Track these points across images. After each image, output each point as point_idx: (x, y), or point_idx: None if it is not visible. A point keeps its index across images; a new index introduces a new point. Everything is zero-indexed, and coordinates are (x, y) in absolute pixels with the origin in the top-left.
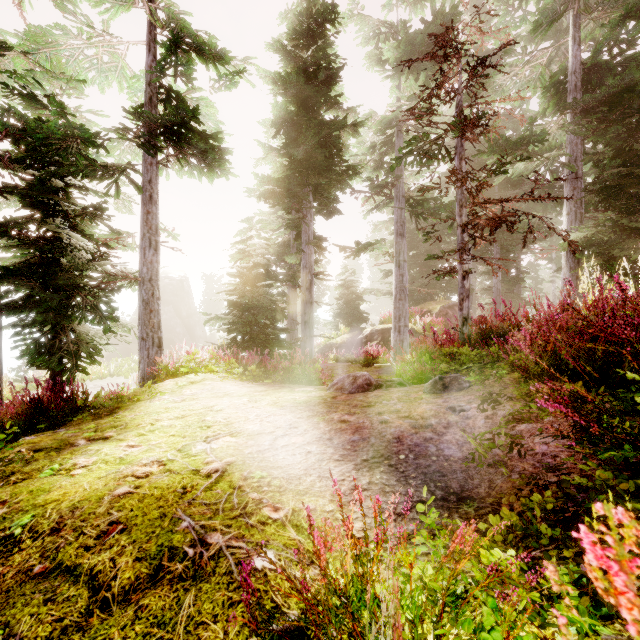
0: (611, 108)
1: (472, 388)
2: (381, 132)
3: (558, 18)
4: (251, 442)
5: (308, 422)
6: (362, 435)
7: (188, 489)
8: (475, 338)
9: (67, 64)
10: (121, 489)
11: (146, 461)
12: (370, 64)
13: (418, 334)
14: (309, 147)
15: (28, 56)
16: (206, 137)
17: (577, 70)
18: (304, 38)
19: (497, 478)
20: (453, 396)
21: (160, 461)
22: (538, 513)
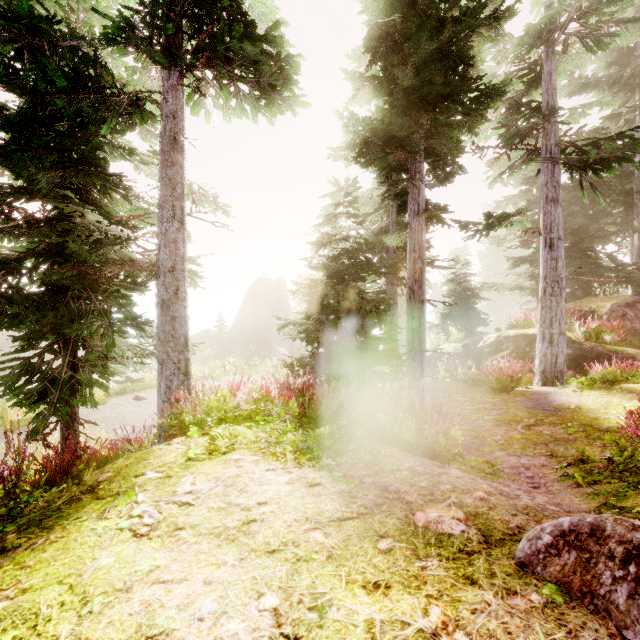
0: None
1: None
2: (522, 55)
3: None
4: None
5: None
6: None
7: None
8: None
9: None
10: None
11: None
12: None
13: (577, 344)
14: (421, 63)
15: None
16: (255, 35)
17: None
18: None
19: None
20: None
21: None
22: None
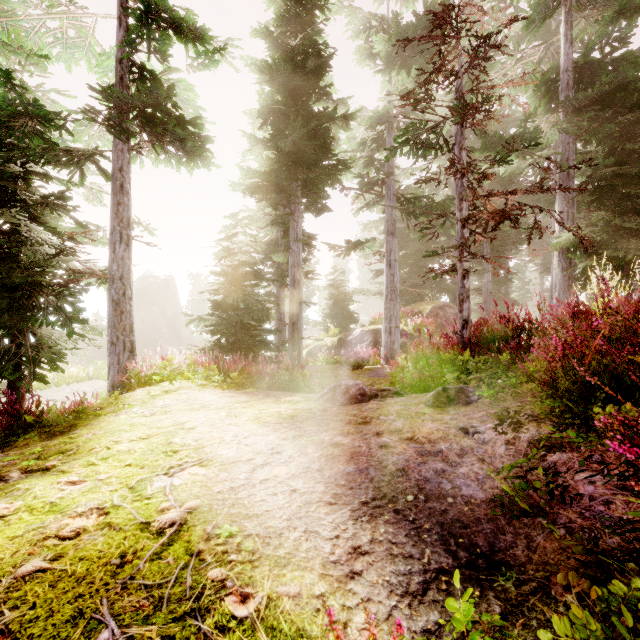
0: (603, 107)
1: (482, 402)
2: (372, 128)
3: (550, 15)
4: (223, 475)
5: (294, 445)
6: (359, 465)
7: (128, 558)
8: (475, 342)
9: (27, 37)
10: (30, 564)
11: (83, 509)
12: (360, 58)
13: (409, 335)
14: (297, 139)
15: None
16: (184, 122)
17: (569, 68)
18: (292, 25)
19: (536, 533)
20: (461, 412)
21: (101, 508)
22: (629, 620)
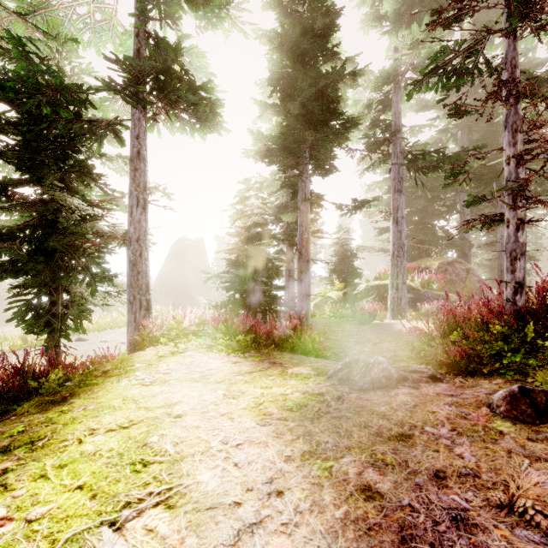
0: None
1: None
2: (378, 88)
3: None
4: (190, 543)
5: (302, 477)
6: None
7: None
8: (530, 310)
9: (62, 26)
10: None
11: None
12: (366, 25)
13: (416, 291)
14: (305, 100)
15: (26, 21)
16: (195, 87)
17: None
18: None
19: None
20: None
21: None
22: None
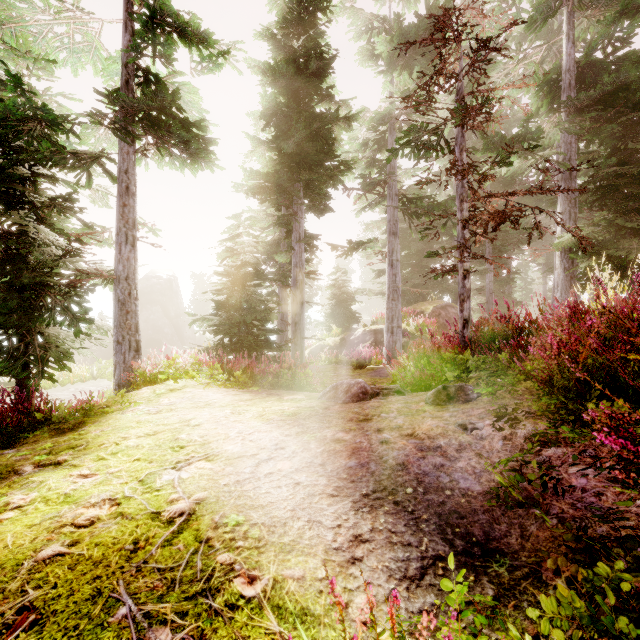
0: (605, 107)
1: (481, 399)
2: (374, 128)
3: (552, 15)
4: (229, 469)
5: (297, 441)
6: (360, 459)
7: (141, 544)
8: (476, 341)
9: (34, 42)
10: (49, 549)
11: (96, 500)
12: (362, 59)
13: (411, 335)
14: (300, 140)
15: None
16: (188, 125)
17: (571, 68)
18: (294, 27)
19: (530, 523)
20: (461, 409)
21: (113, 499)
22: (611, 598)
